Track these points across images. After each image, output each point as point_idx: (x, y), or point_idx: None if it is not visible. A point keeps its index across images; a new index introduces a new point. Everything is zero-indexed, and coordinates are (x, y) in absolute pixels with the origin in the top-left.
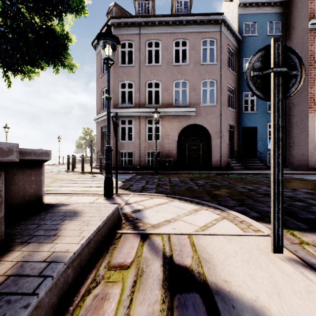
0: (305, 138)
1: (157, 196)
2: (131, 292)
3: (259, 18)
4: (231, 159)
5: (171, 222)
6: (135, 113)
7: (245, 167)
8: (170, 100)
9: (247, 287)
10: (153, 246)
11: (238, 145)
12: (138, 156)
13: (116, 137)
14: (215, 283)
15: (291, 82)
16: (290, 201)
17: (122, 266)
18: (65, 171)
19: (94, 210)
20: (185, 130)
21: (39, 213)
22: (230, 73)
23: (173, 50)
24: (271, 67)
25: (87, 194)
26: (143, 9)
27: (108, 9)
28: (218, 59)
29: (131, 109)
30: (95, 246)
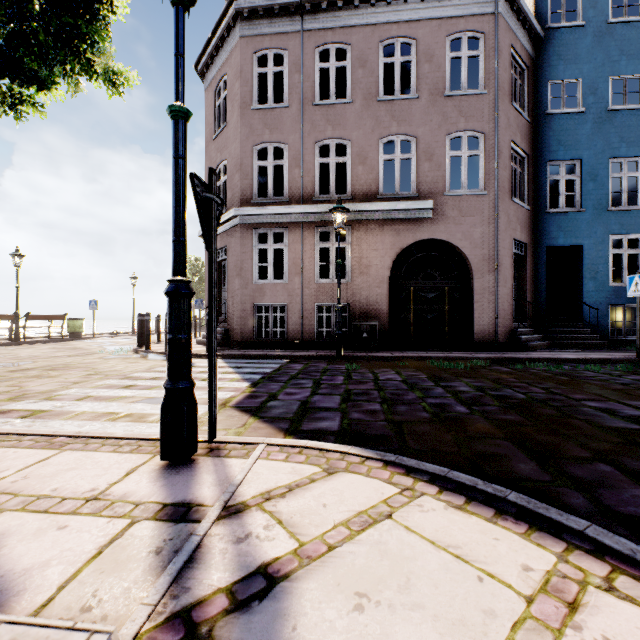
0: None
1: (348, 460)
2: None
3: None
4: (522, 323)
5: None
6: (289, 216)
7: (553, 342)
8: (372, 184)
9: None
10: None
11: (534, 291)
12: (298, 316)
13: (211, 252)
14: None
15: None
16: None
17: None
18: (133, 350)
19: None
20: (404, 257)
21: None
22: (517, 117)
23: (378, 64)
24: None
25: (118, 439)
26: None
27: None
28: (491, 81)
29: (281, 207)
30: None
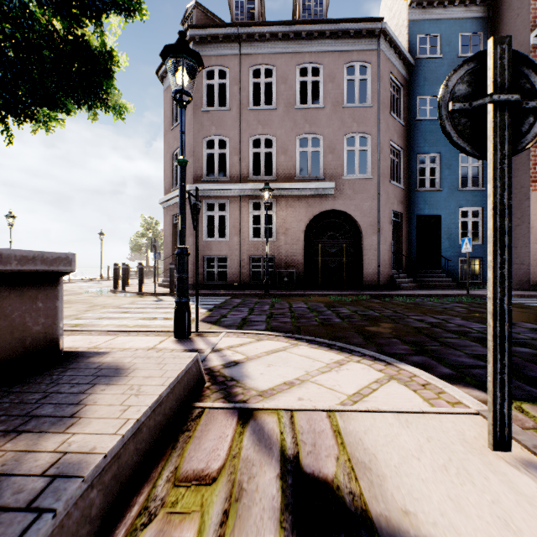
0: (526, 235)
1: (268, 337)
2: (218, 536)
3: (445, 26)
4: (397, 270)
5: (294, 386)
6: (230, 191)
7: (420, 284)
8: (291, 169)
9: (450, 526)
10: (262, 434)
11: (408, 247)
12: (237, 265)
13: (197, 231)
14: (386, 516)
15: (525, 122)
16: None
17: (202, 479)
18: (110, 291)
19: (153, 363)
20: (317, 220)
21: (50, 370)
22: (394, 123)
23: (295, 82)
24: (489, 93)
25: (145, 332)
26: (245, 12)
27: (185, 13)
28: (375, 98)
29: (224, 184)
30: (149, 436)
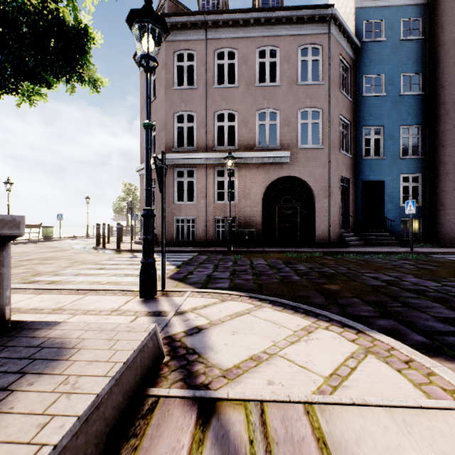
0: None
1: (232, 297)
2: None
3: (388, 13)
4: (346, 229)
5: (262, 362)
6: (197, 160)
7: (366, 241)
8: (251, 140)
9: None
10: (227, 444)
11: (355, 209)
12: (203, 225)
13: (162, 194)
14: None
15: None
16: None
17: None
18: (93, 248)
19: (103, 340)
20: (274, 186)
21: None
22: (343, 98)
23: (255, 63)
24: None
25: (113, 291)
26: (211, 2)
27: (158, 5)
28: (326, 76)
29: (192, 154)
30: None
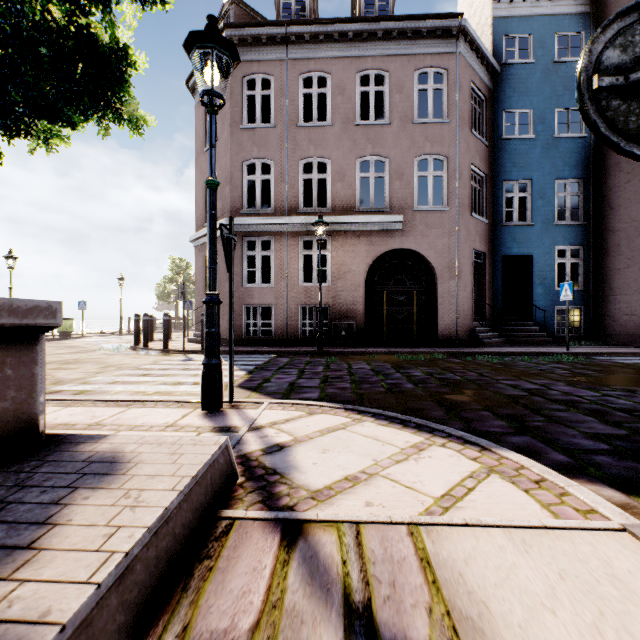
0: (638, 279)
1: (323, 409)
2: None
3: (538, 25)
4: (479, 322)
5: (359, 483)
6: (275, 226)
7: (507, 339)
8: (350, 199)
9: None
10: (316, 564)
11: (492, 294)
12: (284, 316)
13: (231, 273)
14: None
15: None
16: (631, 420)
17: None
18: (130, 348)
19: (164, 454)
20: (381, 262)
21: (19, 464)
22: (476, 142)
23: (355, 93)
24: None
25: (165, 402)
26: (294, 7)
27: (221, 10)
28: (452, 111)
29: (268, 217)
30: (147, 576)
